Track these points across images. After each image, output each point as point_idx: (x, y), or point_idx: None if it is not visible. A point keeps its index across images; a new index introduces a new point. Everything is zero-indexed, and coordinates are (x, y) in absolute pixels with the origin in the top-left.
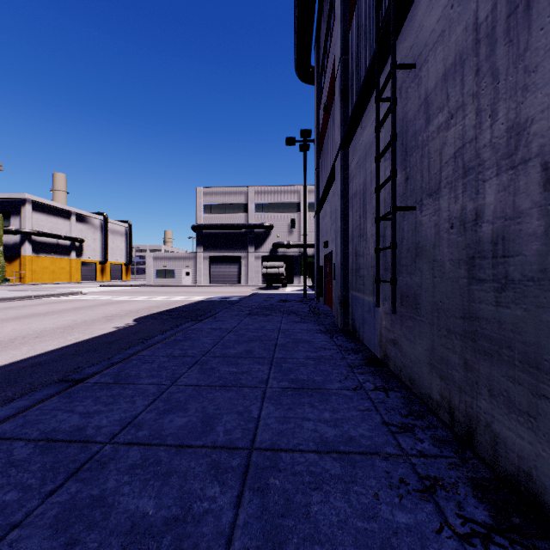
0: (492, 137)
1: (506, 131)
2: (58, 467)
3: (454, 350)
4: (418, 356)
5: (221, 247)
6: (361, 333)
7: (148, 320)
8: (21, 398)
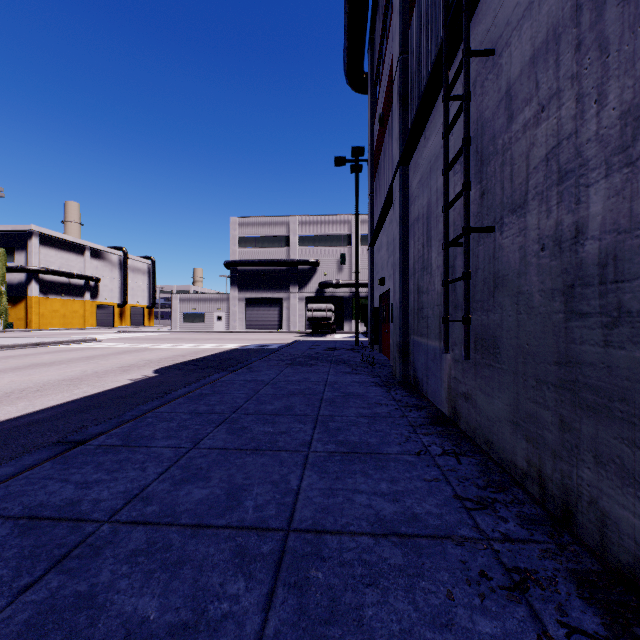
0: (600, 127)
1: (619, 117)
2: (38, 553)
3: (545, 404)
4: (497, 412)
5: (259, 286)
6: (424, 385)
7: (171, 371)
8: (5, 464)
